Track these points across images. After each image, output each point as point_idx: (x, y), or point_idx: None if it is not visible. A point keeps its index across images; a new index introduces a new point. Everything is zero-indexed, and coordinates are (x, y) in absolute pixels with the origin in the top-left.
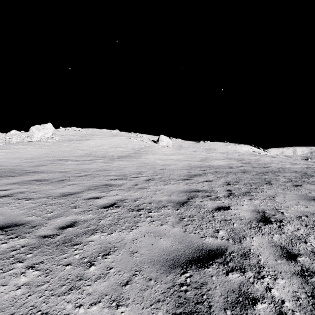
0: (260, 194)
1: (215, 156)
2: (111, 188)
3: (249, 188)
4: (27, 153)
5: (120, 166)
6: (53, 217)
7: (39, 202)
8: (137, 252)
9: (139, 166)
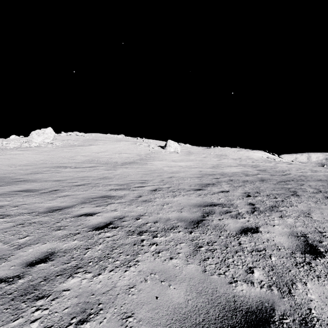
0: (290, 209)
1: (227, 163)
2: (109, 201)
3: (275, 201)
4: (23, 159)
5: (123, 174)
6: (25, 245)
7: (16, 220)
8: (133, 315)
9: (144, 174)
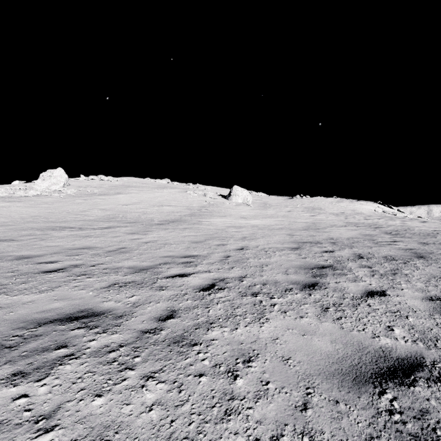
0: None
1: (327, 220)
2: (74, 342)
3: None
4: (3, 215)
5: (156, 241)
6: None
7: None
8: None
9: (193, 241)
